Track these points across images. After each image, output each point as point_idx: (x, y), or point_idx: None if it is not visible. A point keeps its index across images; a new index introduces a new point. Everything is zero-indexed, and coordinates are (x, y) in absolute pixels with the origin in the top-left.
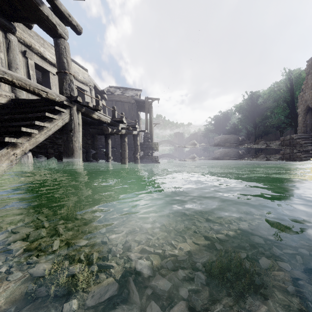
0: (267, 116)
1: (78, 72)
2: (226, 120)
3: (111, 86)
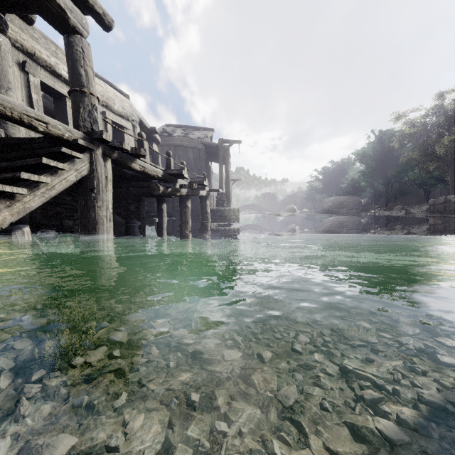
0: (406, 168)
1: (114, 99)
2: (341, 174)
3: (169, 124)
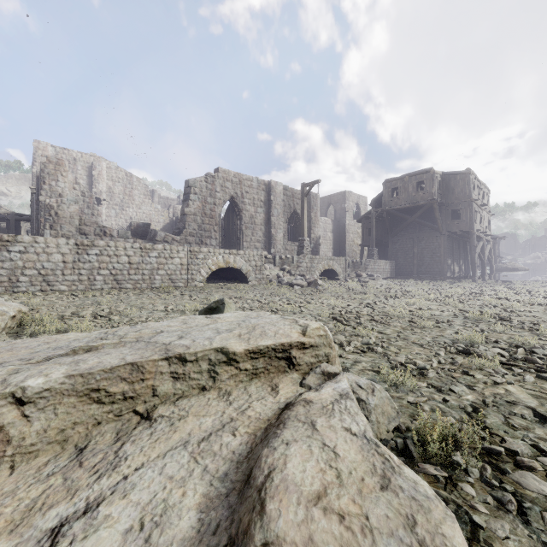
0: None
1: None
2: None
3: None
